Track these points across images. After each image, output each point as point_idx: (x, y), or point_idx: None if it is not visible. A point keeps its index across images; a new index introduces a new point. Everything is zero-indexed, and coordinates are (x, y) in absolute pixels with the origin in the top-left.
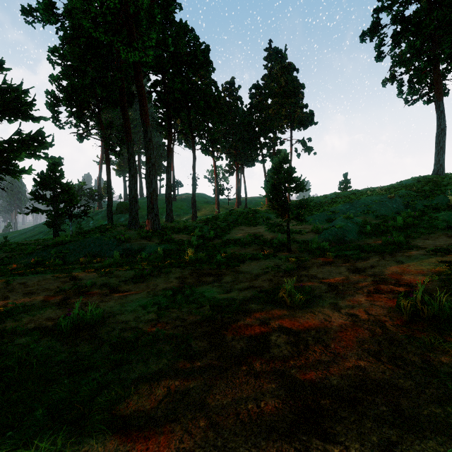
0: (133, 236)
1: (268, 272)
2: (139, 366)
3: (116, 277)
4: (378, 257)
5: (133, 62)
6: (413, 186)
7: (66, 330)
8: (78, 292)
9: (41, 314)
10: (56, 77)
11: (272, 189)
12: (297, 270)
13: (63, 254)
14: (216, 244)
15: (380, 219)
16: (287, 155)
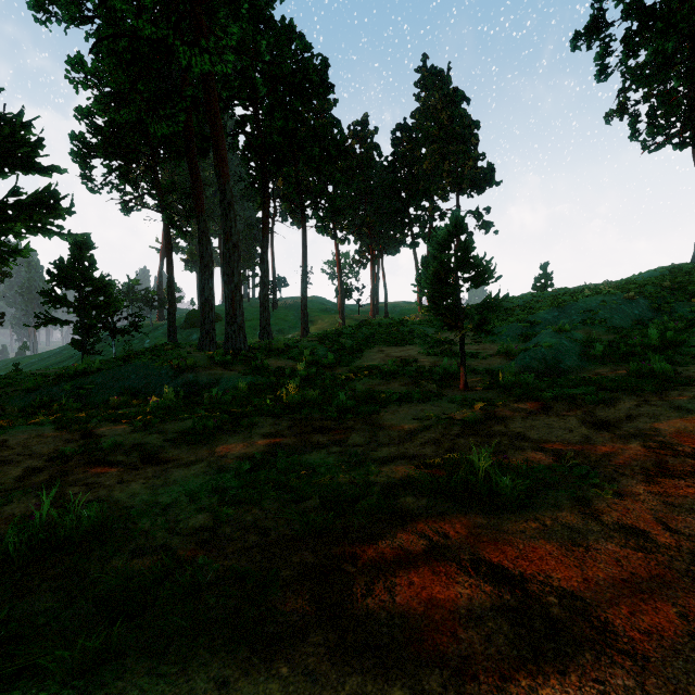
0: (202, 361)
1: (432, 427)
2: (141, 668)
3: (159, 434)
4: (634, 399)
5: (203, 76)
6: (664, 280)
7: (16, 554)
8: (87, 461)
9: (0, 508)
10: (86, 110)
11: (435, 280)
12: (486, 422)
13: (86, 391)
14: (338, 375)
15: (613, 333)
16: (460, 220)
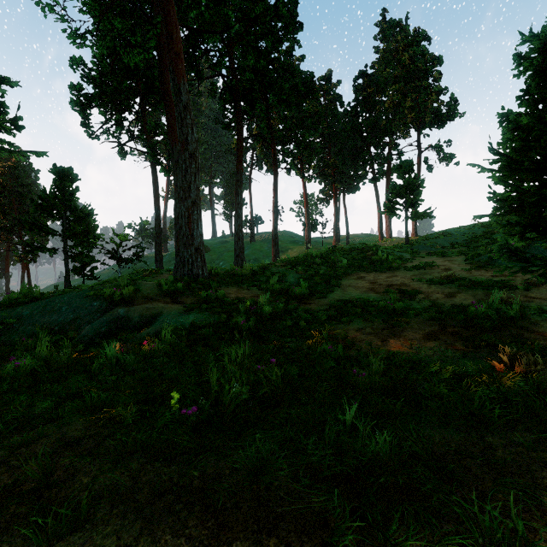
0: (149, 290)
1: None
2: None
3: None
4: None
5: None
6: None
7: None
8: None
9: None
10: (79, 59)
11: None
12: None
13: (5, 327)
14: (316, 313)
15: None
16: None
